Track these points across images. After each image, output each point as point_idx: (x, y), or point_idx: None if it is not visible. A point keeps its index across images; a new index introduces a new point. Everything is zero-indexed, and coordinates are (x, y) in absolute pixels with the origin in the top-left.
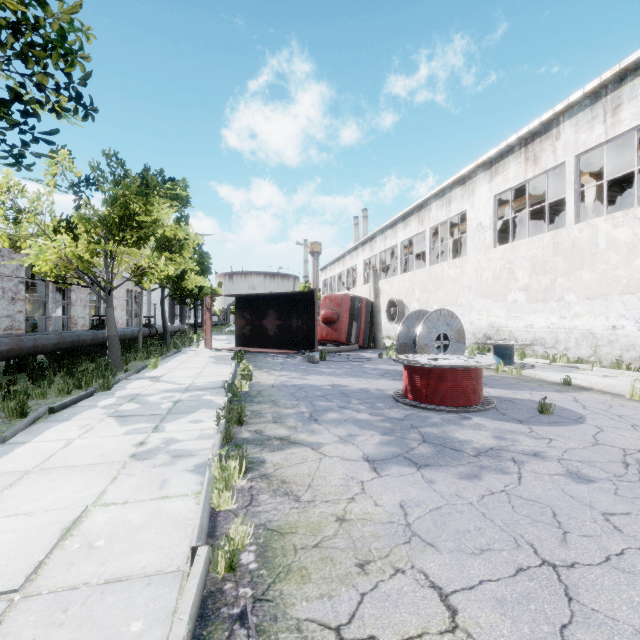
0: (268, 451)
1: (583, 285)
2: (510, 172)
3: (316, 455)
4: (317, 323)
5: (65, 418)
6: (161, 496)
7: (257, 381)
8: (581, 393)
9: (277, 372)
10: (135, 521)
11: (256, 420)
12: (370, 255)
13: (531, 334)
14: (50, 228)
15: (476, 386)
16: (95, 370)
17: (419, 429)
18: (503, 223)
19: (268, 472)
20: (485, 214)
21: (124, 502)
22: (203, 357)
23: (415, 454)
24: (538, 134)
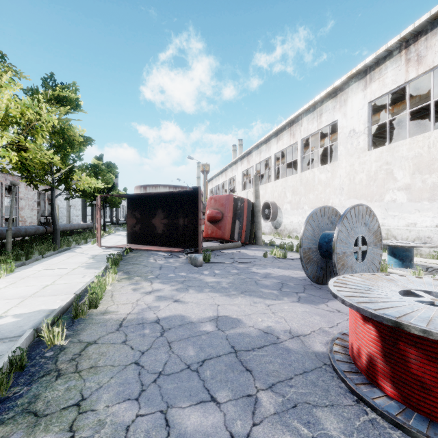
0: None
1: None
2: (387, 76)
3: None
4: (201, 222)
5: None
6: None
7: (105, 308)
8: None
9: (147, 284)
10: None
11: None
12: (247, 167)
13: (414, 233)
14: None
15: None
16: None
17: None
18: None
19: None
20: (358, 120)
21: None
22: (83, 257)
23: None
24: (423, 32)
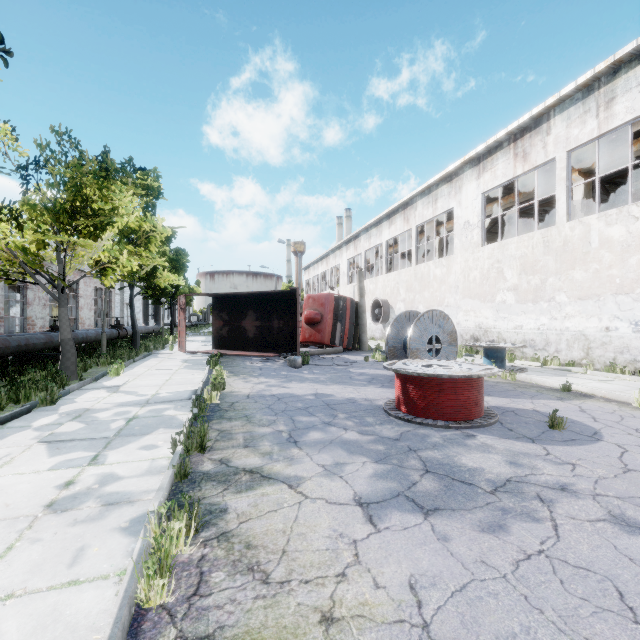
0: (233, 492)
1: (575, 285)
2: (498, 168)
3: (294, 497)
4: (299, 324)
5: None
6: (67, 581)
7: (231, 390)
8: (585, 401)
9: (255, 379)
10: (10, 638)
11: (223, 444)
12: (354, 254)
13: (520, 335)
14: None
15: (478, 397)
16: (40, 380)
17: (418, 453)
18: (487, 223)
19: (229, 528)
20: (473, 212)
21: (7, 596)
22: (175, 361)
23: (419, 492)
24: (528, 129)
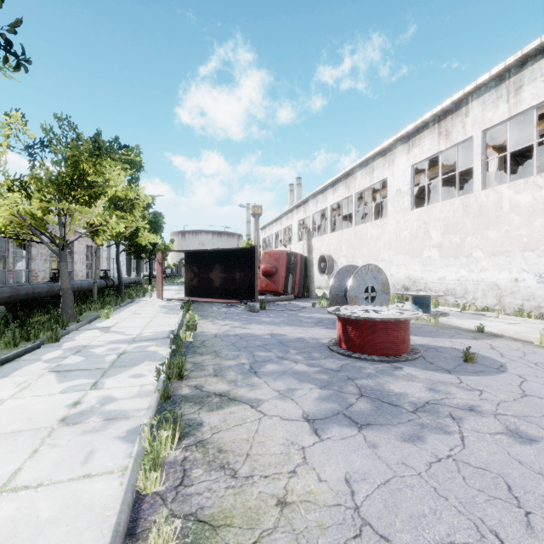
0: (206, 410)
1: (489, 243)
2: (425, 145)
3: (255, 414)
4: (257, 276)
5: (4, 374)
6: (82, 475)
7: (202, 331)
8: (495, 340)
9: (221, 321)
10: (44, 514)
11: (197, 373)
12: (304, 216)
13: (443, 285)
14: (5, 187)
15: (405, 336)
16: (46, 322)
17: (355, 381)
18: (416, 190)
19: (204, 438)
20: (403, 181)
21: (38, 485)
22: (154, 307)
23: (354, 411)
24: (450, 112)
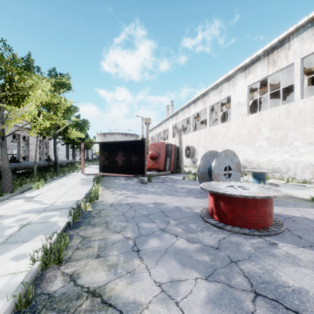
0: None
1: (306, 136)
2: (258, 71)
3: None
4: (146, 159)
5: None
6: None
7: (102, 200)
8: None
9: (118, 191)
10: None
11: (80, 253)
12: (176, 122)
13: (271, 165)
14: None
15: (271, 211)
16: None
17: (240, 266)
18: None
19: None
20: (242, 97)
21: None
22: (76, 179)
23: None
24: (276, 48)
